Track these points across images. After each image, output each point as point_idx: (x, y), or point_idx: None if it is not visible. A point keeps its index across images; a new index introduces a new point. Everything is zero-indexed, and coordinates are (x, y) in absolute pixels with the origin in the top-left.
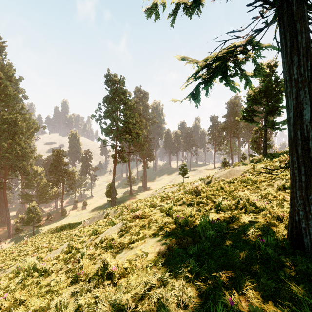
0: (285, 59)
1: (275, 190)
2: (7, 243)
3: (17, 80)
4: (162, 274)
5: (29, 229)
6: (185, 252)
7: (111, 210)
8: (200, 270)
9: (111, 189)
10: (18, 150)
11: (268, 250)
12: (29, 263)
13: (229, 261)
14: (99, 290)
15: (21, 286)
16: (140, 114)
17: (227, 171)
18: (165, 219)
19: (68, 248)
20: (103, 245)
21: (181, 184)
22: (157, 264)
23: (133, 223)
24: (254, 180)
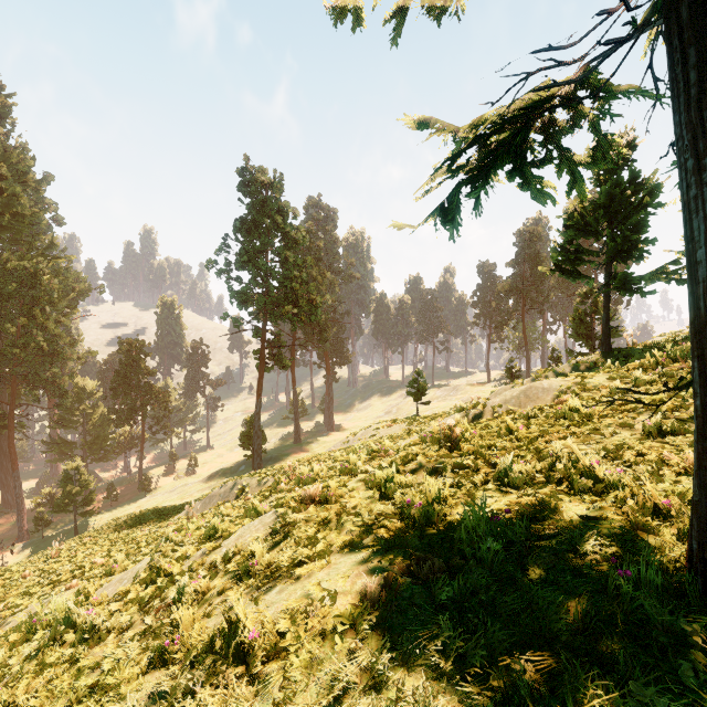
0: (685, 114)
1: (638, 437)
2: (16, 554)
3: (39, 182)
4: (372, 655)
5: (66, 521)
6: (427, 595)
7: (253, 480)
8: (468, 647)
9: (253, 430)
10: (41, 342)
11: (642, 601)
12: (56, 606)
13: (542, 625)
14: (214, 694)
15: (35, 666)
16: (318, 259)
17: (521, 390)
18: (376, 505)
19: (149, 573)
20: (230, 570)
21: (413, 419)
22: (360, 626)
23: (301, 515)
24: (585, 412)
